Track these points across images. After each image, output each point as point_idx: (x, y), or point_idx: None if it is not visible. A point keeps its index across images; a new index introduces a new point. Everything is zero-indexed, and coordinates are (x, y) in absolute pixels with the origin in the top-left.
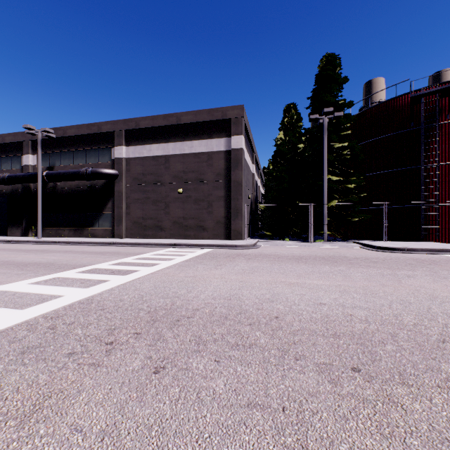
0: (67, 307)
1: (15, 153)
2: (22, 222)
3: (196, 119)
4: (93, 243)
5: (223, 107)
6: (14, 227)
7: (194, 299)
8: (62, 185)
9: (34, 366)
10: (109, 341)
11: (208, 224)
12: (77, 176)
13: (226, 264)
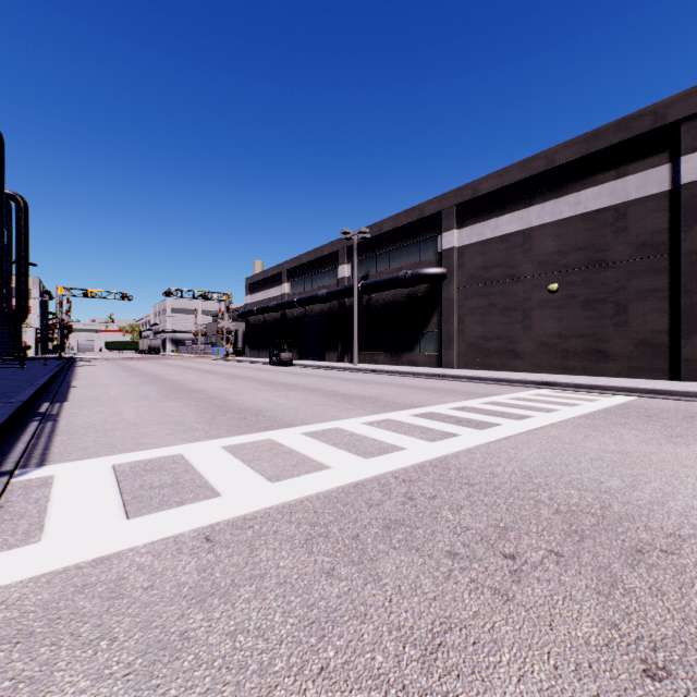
0: (417, 468)
1: (331, 266)
2: (338, 345)
3: (587, 149)
4: (415, 374)
5: (657, 104)
6: (331, 351)
7: (653, 506)
8: (377, 298)
9: (407, 556)
10: (506, 551)
11: (615, 347)
12: (394, 283)
13: (695, 436)
